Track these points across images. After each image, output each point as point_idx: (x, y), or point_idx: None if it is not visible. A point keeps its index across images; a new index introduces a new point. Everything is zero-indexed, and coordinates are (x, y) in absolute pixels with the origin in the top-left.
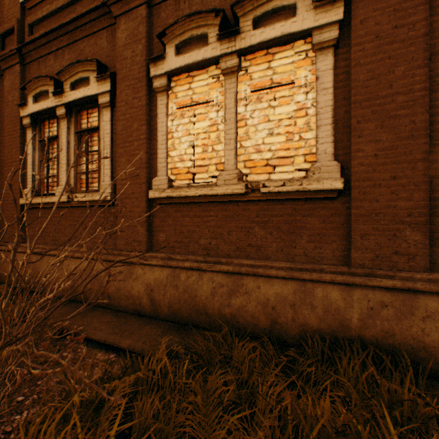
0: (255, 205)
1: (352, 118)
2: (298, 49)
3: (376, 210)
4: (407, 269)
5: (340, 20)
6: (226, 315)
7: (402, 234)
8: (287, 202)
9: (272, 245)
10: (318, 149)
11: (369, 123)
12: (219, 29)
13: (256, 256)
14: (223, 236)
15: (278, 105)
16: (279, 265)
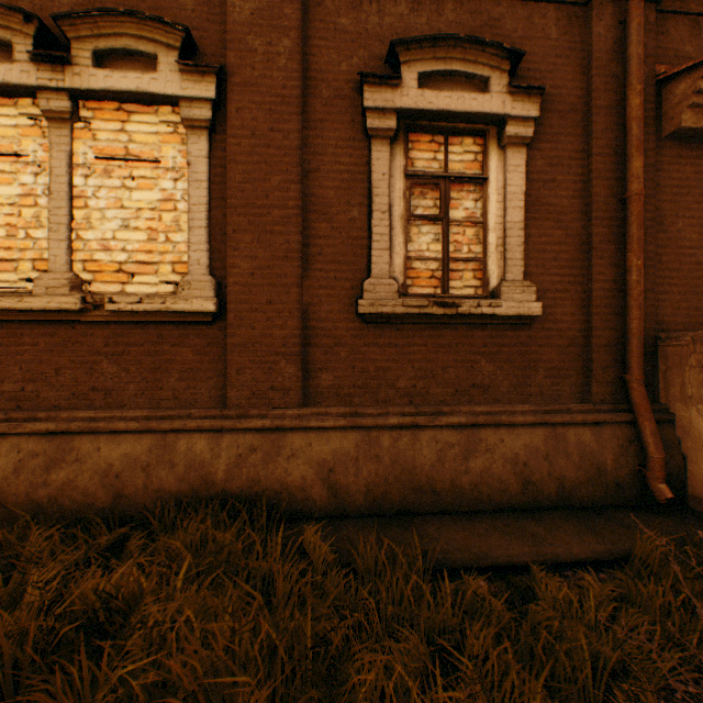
0: (104, 328)
1: (228, 225)
2: (166, 117)
3: (253, 339)
4: (283, 406)
5: (213, 100)
6: (42, 500)
7: (279, 366)
8: (151, 325)
9: (130, 387)
10: (191, 257)
11: (246, 234)
12: (35, 44)
13: (106, 405)
14: (50, 376)
15: (138, 187)
16: (134, 414)
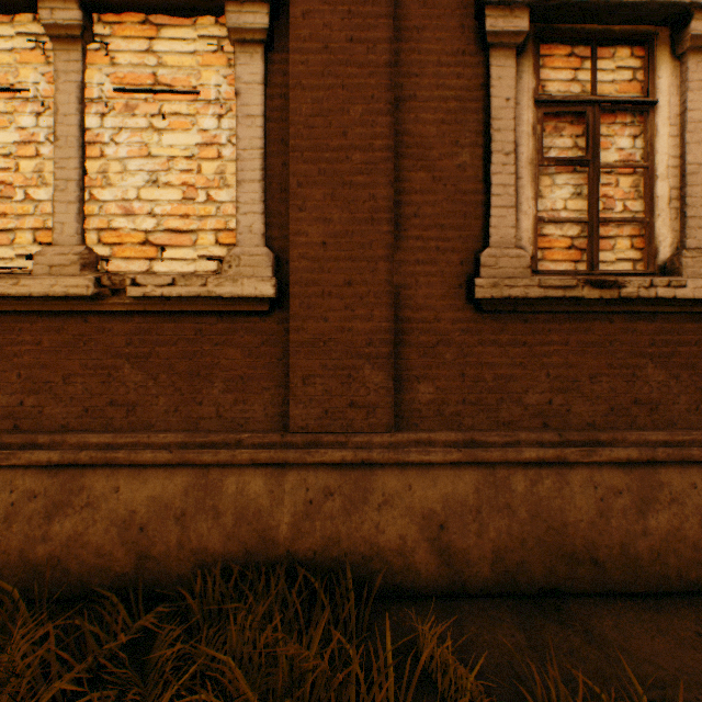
0: (125, 321)
1: (291, 175)
2: (206, 32)
3: (325, 336)
4: (367, 430)
5: None
6: (40, 560)
7: (361, 374)
8: (187, 317)
9: (159, 400)
10: (240, 222)
11: (316, 188)
12: None
13: (128, 425)
14: (55, 386)
15: (169, 128)
16: (164, 439)
